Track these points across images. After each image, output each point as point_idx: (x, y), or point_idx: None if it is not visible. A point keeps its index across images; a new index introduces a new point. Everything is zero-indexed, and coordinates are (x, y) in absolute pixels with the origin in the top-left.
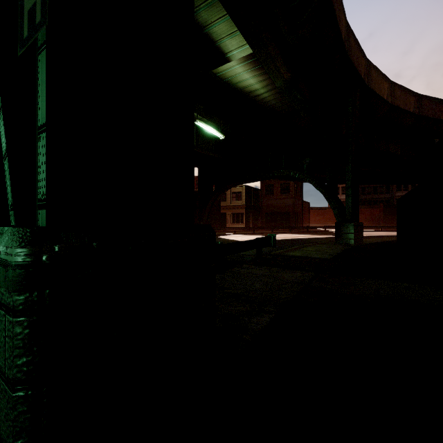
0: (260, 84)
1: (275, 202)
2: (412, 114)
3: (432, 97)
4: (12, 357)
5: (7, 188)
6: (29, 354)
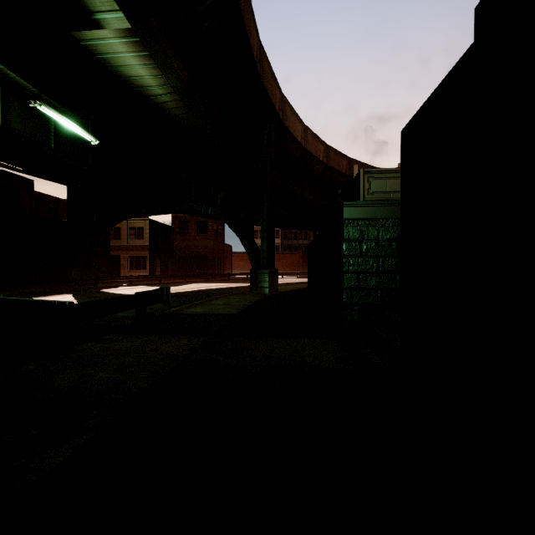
0: (155, 80)
1: (190, 243)
2: (322, 163)
3: (337, 150)
4: None
5: None
6: None
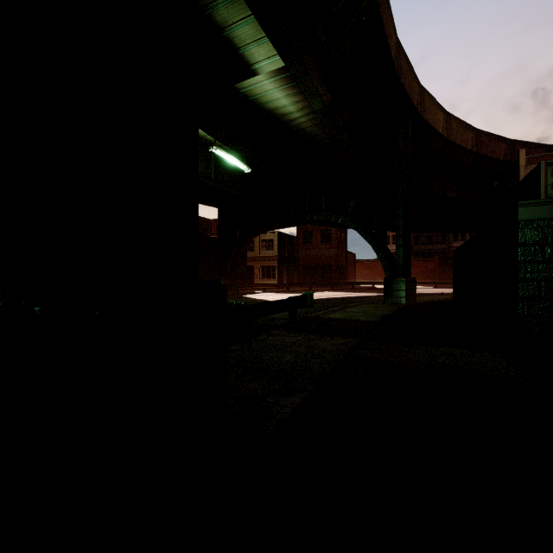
0: (295, 105)
1: (314, 253)
2: (470, 152)
3: (491, 134)
4: None
5: None
6: None
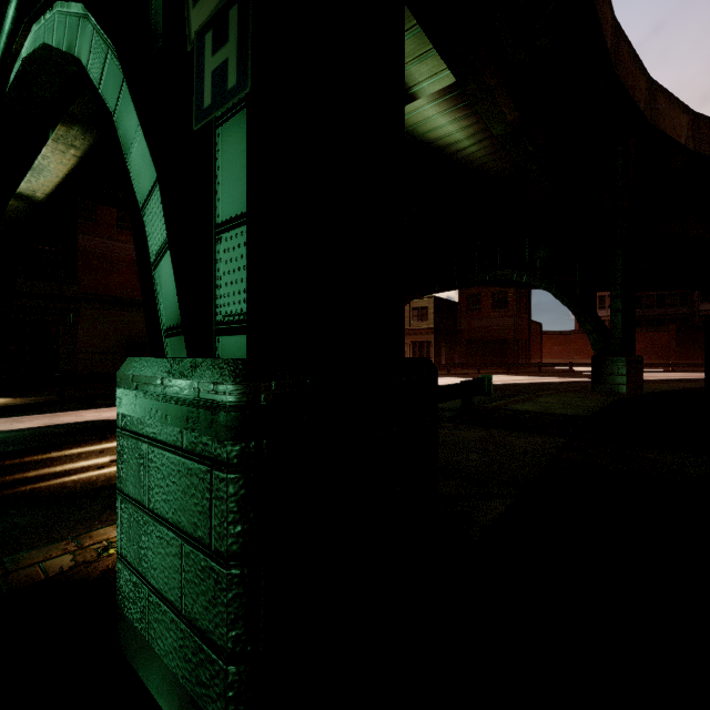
0: (464, 132)
1: (483, 323)
2: None
3: None
4: (226, 524)
5: (160, 307)
6: (245, 521)
